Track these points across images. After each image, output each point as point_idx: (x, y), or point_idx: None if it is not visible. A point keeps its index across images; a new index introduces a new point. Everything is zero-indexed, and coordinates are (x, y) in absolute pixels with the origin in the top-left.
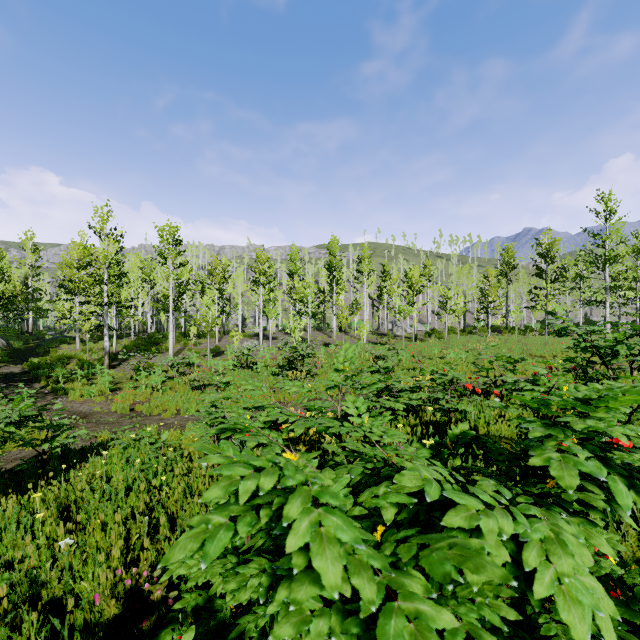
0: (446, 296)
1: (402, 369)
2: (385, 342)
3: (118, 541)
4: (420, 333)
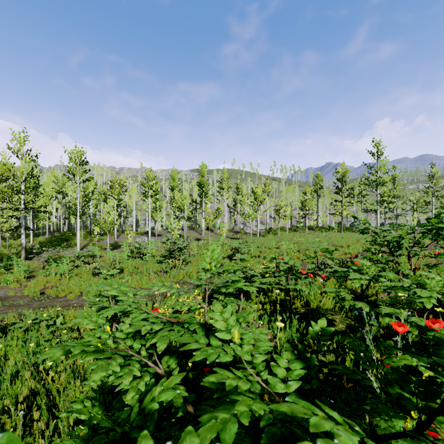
0: (279, 206)
1: (251, 256)
2: (239, 237)
3: None
4: (262, 231)
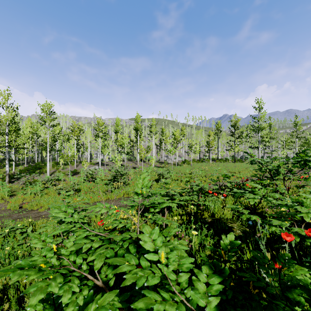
0: (191, 144)
1: (172, 180)
2: (163, 166)
3: None
4: (179, 162)
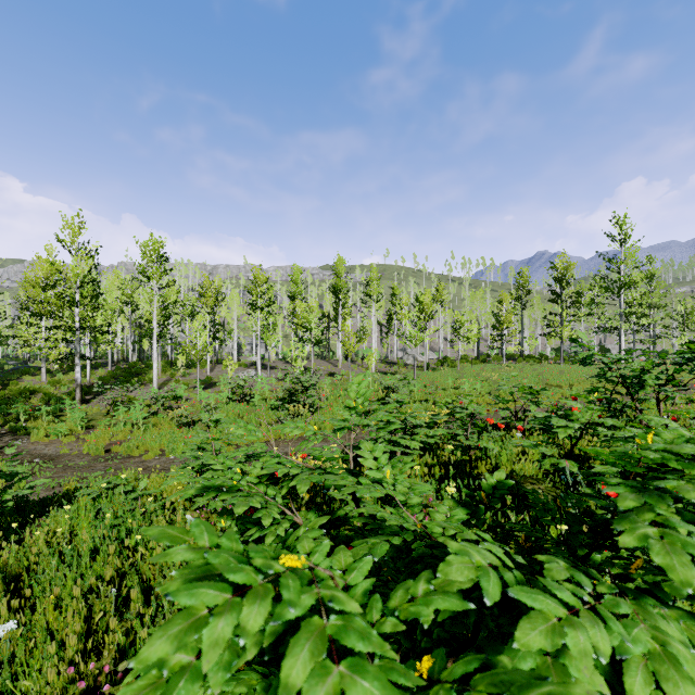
0: (459, 322)
1: (414, 401)
2: (395, 371)
3: (77, 621)
4: (432, 361)
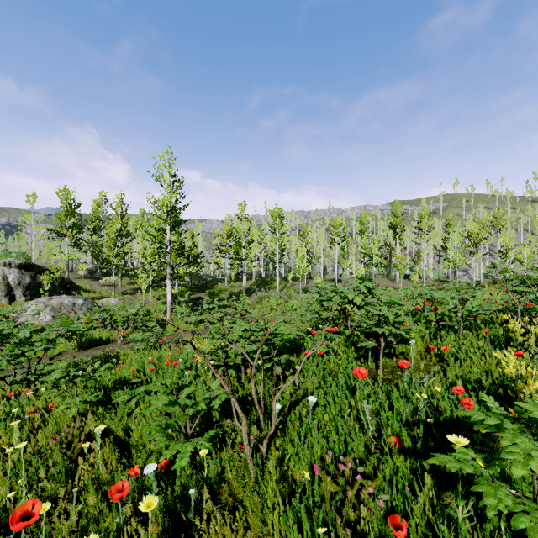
0: (506, 247)
1: None
2: (442, 287)
3: None
4: (487, 281)
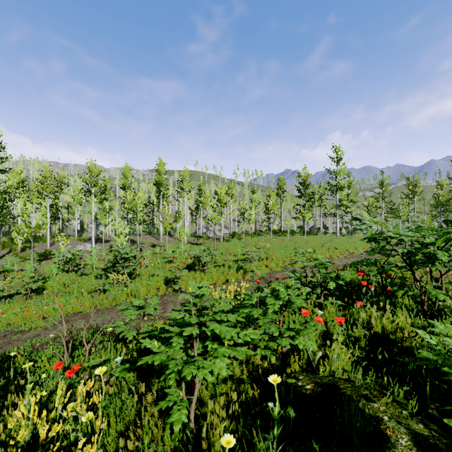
0: (244, 208)
1: (214, 265)
2: (201, 243)
3: None
4: (226, 235)
